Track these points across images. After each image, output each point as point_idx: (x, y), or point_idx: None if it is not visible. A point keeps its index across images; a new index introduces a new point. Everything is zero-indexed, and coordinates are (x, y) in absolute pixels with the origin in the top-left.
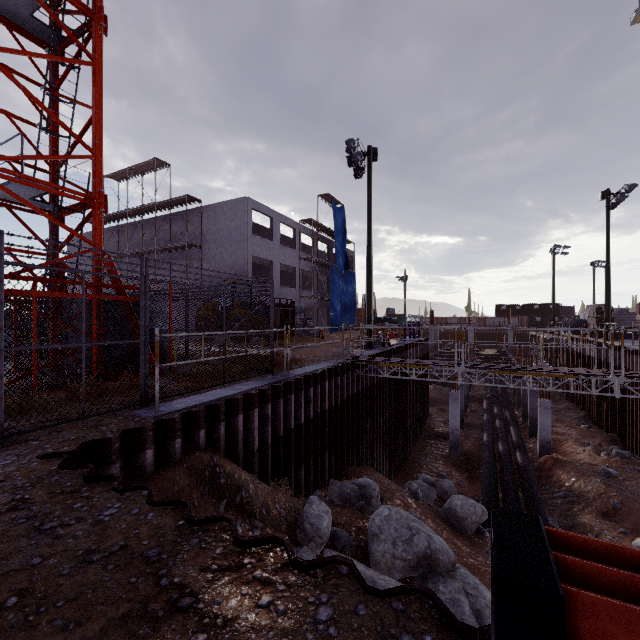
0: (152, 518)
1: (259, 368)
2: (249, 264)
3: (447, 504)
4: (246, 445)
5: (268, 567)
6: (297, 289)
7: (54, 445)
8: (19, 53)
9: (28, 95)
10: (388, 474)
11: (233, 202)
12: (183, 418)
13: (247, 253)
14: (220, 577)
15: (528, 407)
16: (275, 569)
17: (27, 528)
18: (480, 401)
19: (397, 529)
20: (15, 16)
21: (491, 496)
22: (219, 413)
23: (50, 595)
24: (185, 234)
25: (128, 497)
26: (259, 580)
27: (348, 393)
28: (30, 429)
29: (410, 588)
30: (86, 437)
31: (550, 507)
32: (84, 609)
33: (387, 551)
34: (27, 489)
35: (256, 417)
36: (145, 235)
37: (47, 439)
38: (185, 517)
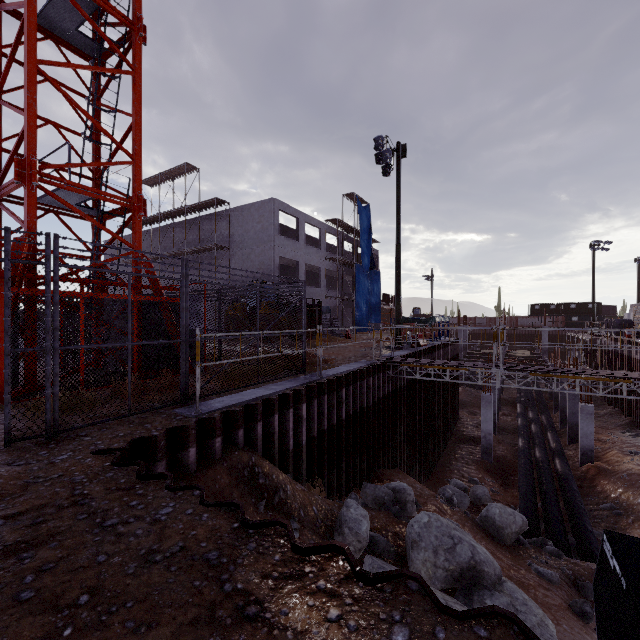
0: (207, 519)
1: (290, 368)
2: (276, 265)
3: (484, 512)
4: (281, 445)
5: (331, 577)
6: (322, 289)
7: (105, 441)
8: (67, 66)
9: (75, 106)
10: (418, 478)
11: (260, 204)
12: (222, 417)
13: (274, 254)
14: (283, 585)
15: (567, 412)
16: (339, 580)
17: (90, 524)
18: (513, 404)
19: (438, 537)
20: (62, 32)
21: (530, 505)
22: (256, 413)
23: (119, 595)
24: (214, 236)
25: (181, 496)
26: (324, 591)
27: (379, 394)
28: (82, 425)
29: (490, 611)
30: (133, 434)
31: (594, 519)
32: (153, 611)
33: (428, 559)
34: (85, 484)
35: (291, 417)
36: (176, 238)
37: (98, 435)
38: (239, 519)
